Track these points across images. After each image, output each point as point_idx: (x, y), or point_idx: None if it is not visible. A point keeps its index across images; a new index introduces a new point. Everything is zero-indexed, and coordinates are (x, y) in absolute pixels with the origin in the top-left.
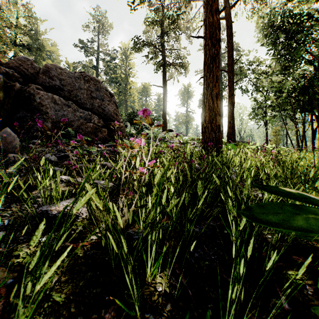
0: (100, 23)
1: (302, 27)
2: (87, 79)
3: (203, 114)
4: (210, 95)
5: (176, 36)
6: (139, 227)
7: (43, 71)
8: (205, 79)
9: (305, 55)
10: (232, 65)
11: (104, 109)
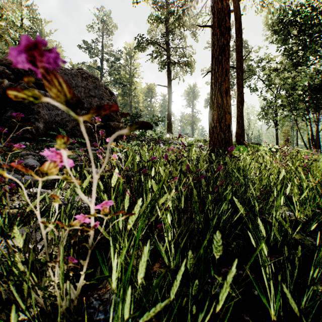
0: (105, 23)
1: (316, 21)
2: (85, 76)
3: (210, 113)
4: (218, 91)
5: (181, 33)
6: (111, 289)
7: None
8: (212, 74)
9: (319, 50)
10: (241, 61)
11: None
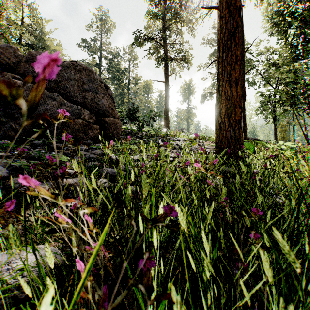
0: (103, 21)
1: None
2: (79, 68)
3: (217, 106)
4: (227, 81)
5: (178, 29)
6: None
7: (26, 59)
8: (219, 62)
9: None
10: (243, 53)
11: (98, 103)
